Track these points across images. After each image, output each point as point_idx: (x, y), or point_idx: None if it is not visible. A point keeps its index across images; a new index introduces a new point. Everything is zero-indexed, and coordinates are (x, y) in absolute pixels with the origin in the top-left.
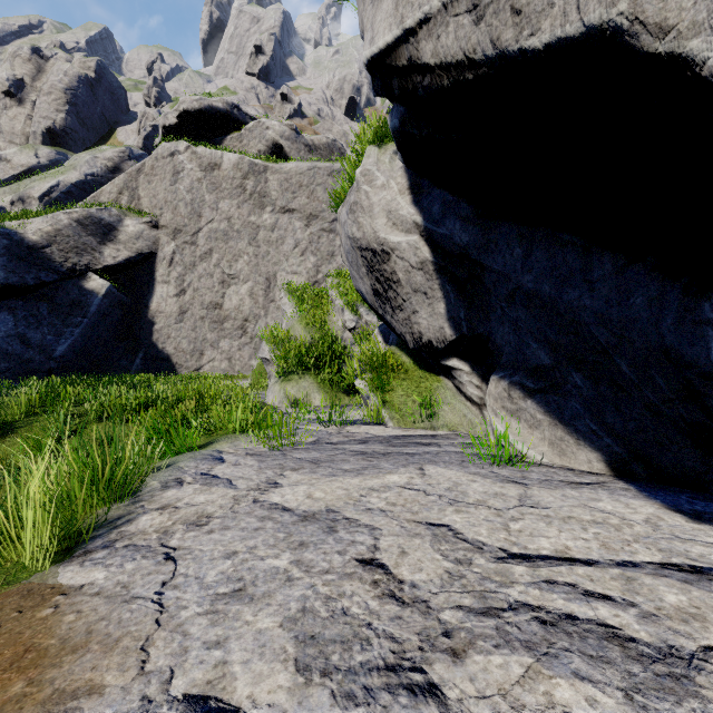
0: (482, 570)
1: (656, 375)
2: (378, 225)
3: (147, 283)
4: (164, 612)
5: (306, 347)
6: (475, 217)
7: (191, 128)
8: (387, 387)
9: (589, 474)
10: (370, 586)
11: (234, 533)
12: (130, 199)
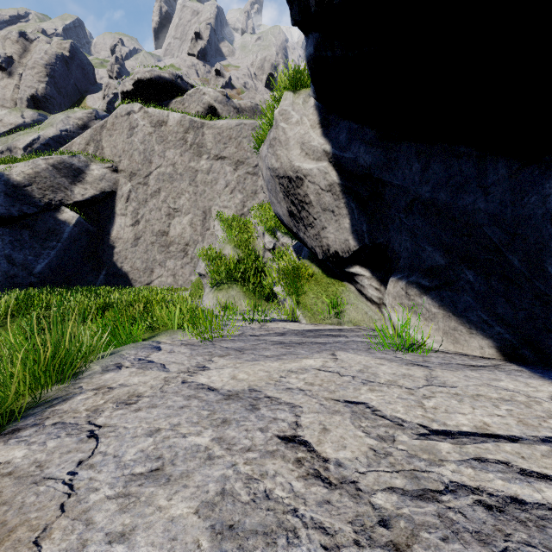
0: (408, 448)
1: (549, 267)
2: (293, 156)
3: (109, 215)
4: (72, 495)
5: (234, 263)
6: (377, 140)
7: (143, 94)
8: (300, 291)
9: (482, 358)
10: (293, 465)
11: (160, 410)
12: (96, 149)
